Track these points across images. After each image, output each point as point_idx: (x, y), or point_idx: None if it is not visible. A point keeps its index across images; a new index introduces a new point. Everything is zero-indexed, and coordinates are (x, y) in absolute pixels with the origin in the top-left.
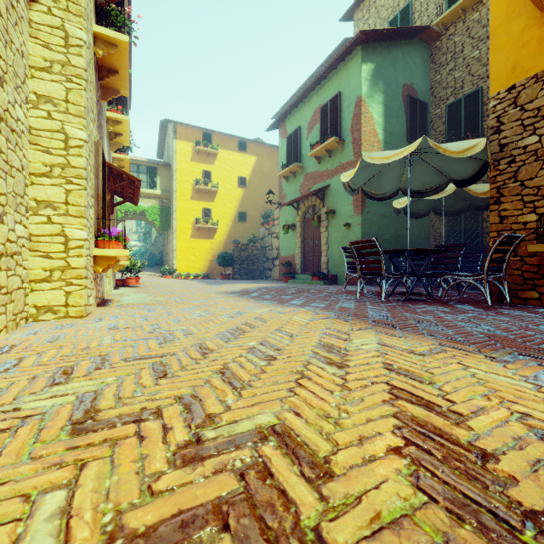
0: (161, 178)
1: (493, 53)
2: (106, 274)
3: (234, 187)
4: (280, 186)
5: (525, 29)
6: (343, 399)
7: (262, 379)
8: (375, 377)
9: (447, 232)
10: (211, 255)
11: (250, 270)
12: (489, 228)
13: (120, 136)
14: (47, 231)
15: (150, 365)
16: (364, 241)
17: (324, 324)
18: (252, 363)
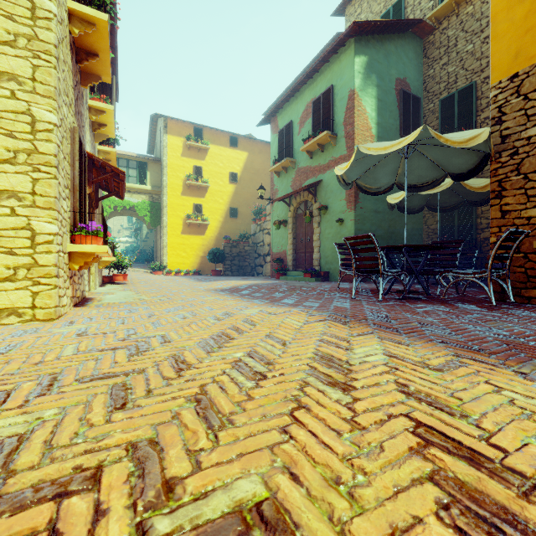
0: (152, 173)
1: (494, 40)
2: (90, 271)
3: (225, 183)
4: (271, 182)
5: (529, 14)
6: (356, 447)
7: (247, 411)
8: (391, 407)
9: (440, 228)
10: (202, 251)
11: (241, 267)
12: (483, 224)
13: (104, 127)
14: (10, 224)
15: (109, 389)
16: (360, 237)
17: (320, 328)
18: (236, 384)
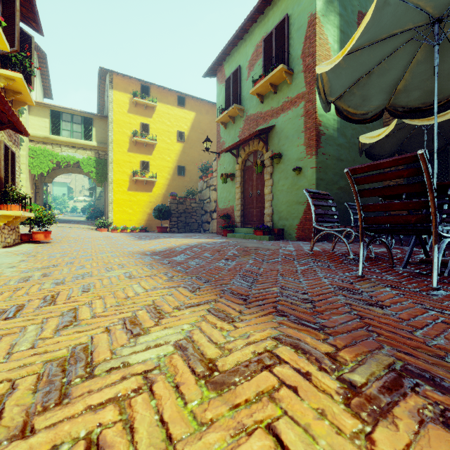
0: (97, 129)
1: None
2: None
3: (172, 141)
4: (218, 134)
5: None
6: None
7: None
8: None
9: (406, 180)
10: (149, 208)
11: (188, 223)
12: None
13: None
14: None
15: None
16: (387, 163)
17: None
18: None
